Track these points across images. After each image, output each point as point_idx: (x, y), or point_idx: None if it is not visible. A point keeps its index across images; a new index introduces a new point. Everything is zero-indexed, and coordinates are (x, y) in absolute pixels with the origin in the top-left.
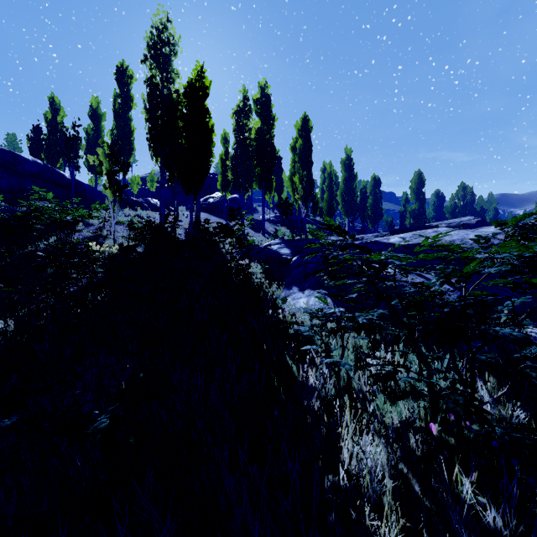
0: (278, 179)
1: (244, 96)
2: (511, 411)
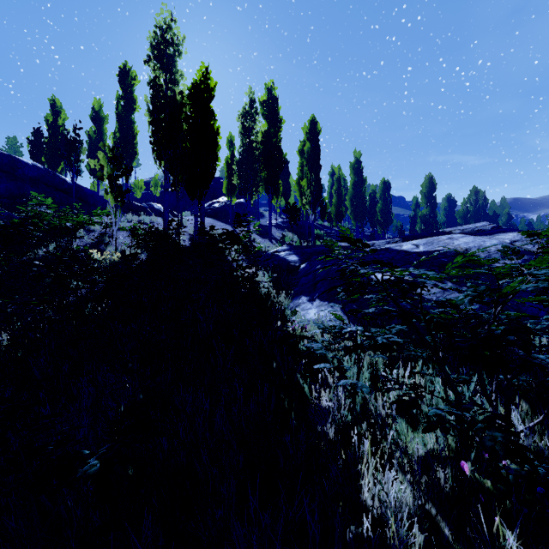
0: (286, 183)
1: (250, 97)
2: (546, 441)
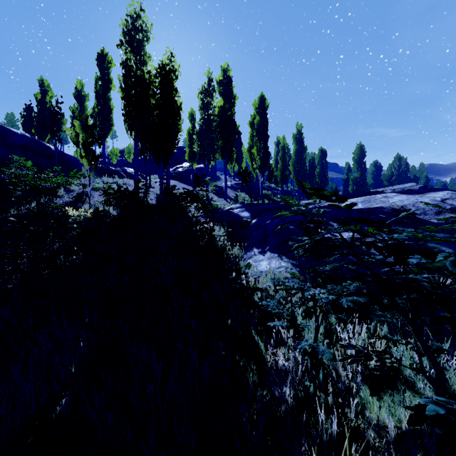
0: (238, 151)
1: (209, 77)
2: None
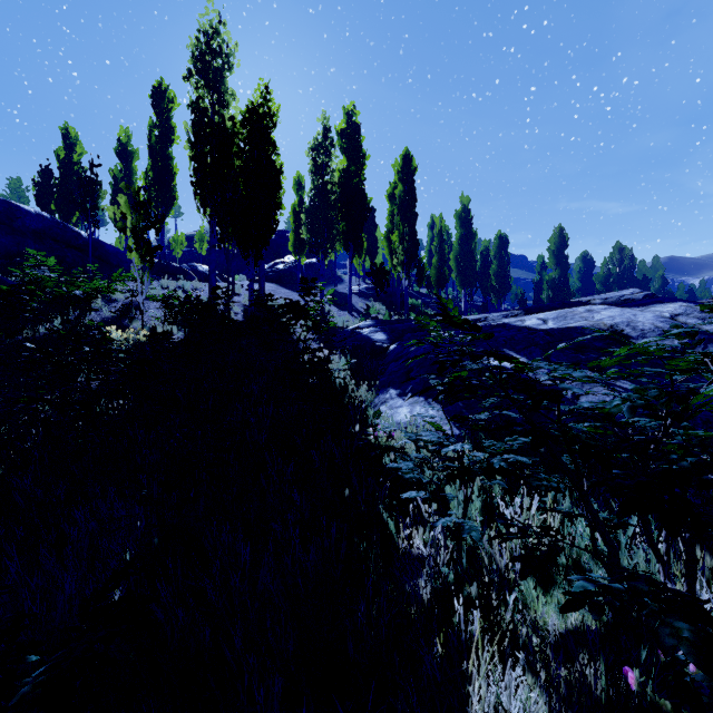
0: (371, 237)
1: (324, 125)
2: None
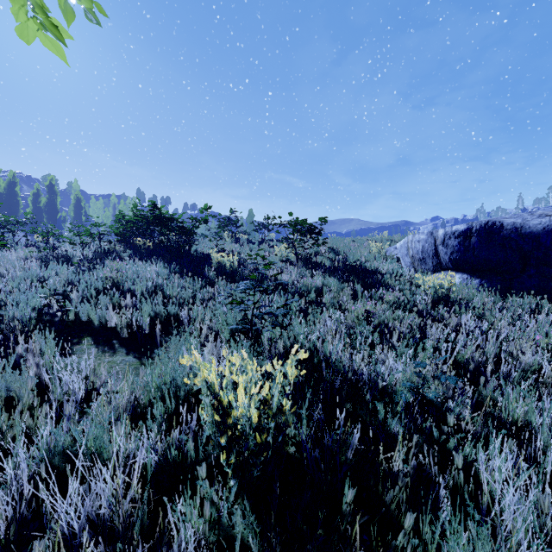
0: None
1: (37, 188)
2: None
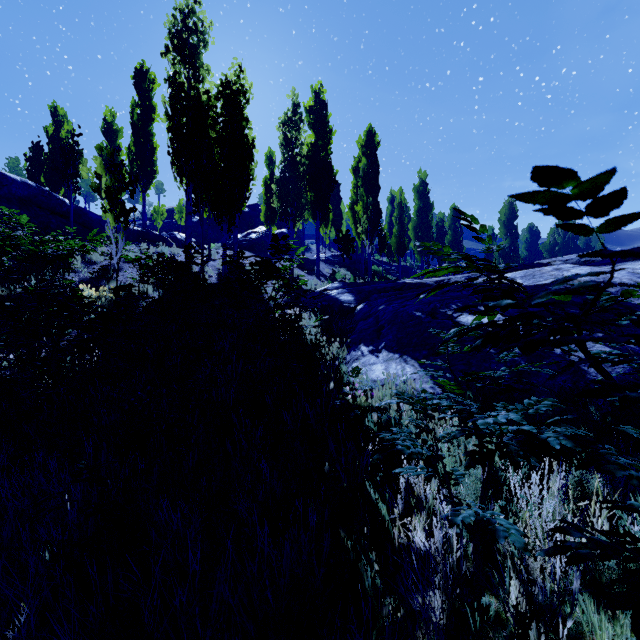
0: (336, 210)
1: (294, 101)
2: None
